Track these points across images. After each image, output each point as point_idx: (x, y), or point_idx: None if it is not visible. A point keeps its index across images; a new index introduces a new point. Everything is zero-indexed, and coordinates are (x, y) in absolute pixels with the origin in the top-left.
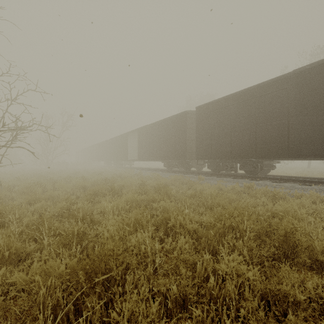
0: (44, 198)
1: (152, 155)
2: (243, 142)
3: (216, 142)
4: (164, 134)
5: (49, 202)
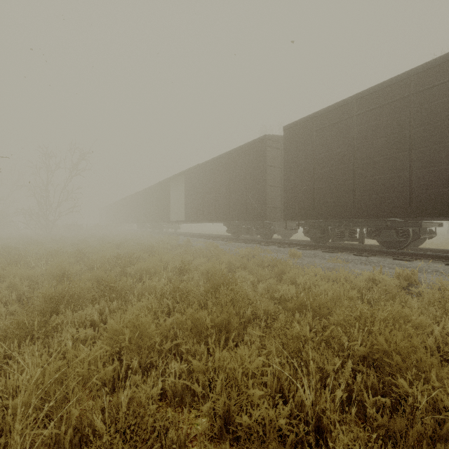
0: None
1: (207, 213)
2: (381, 186)
3: (323, 188)
4: (228, 178)
5: None
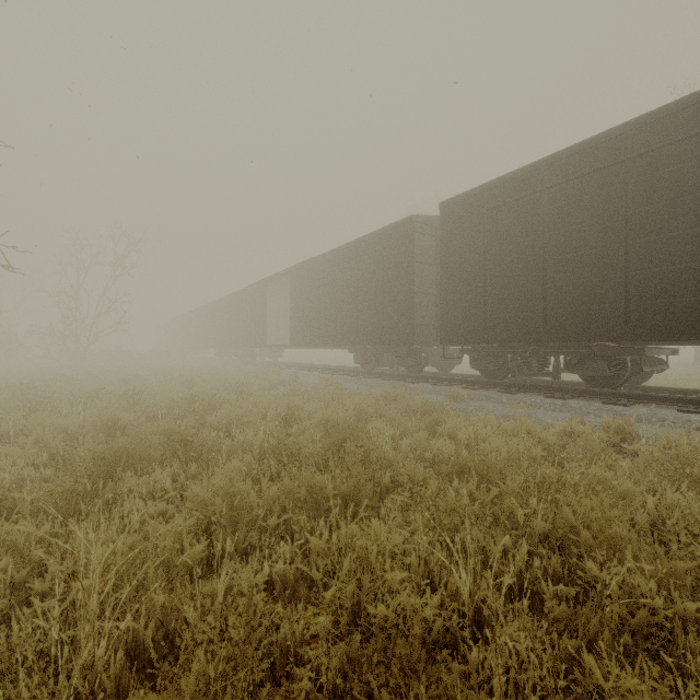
0: None
1: (324, 334)
2: (584, 293)
3: (499, 296)
4: (355, 281)
5: None
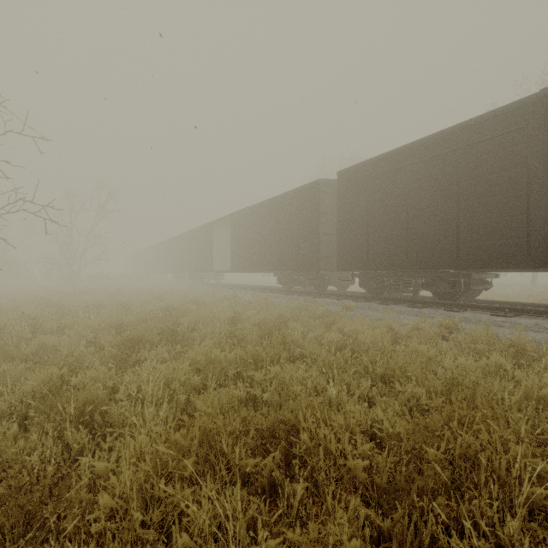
0: (21, 354)
1: (255, 263)
2: (431, 237)
3: (377, 237)
4: (278, 224)
5: (22, 368)
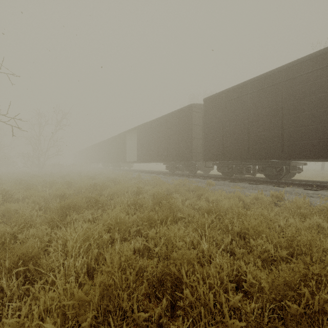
0: None
1: (152, 156)
2: (264, 139)
3: (229, 140)
4: (166, 132)
5: None
